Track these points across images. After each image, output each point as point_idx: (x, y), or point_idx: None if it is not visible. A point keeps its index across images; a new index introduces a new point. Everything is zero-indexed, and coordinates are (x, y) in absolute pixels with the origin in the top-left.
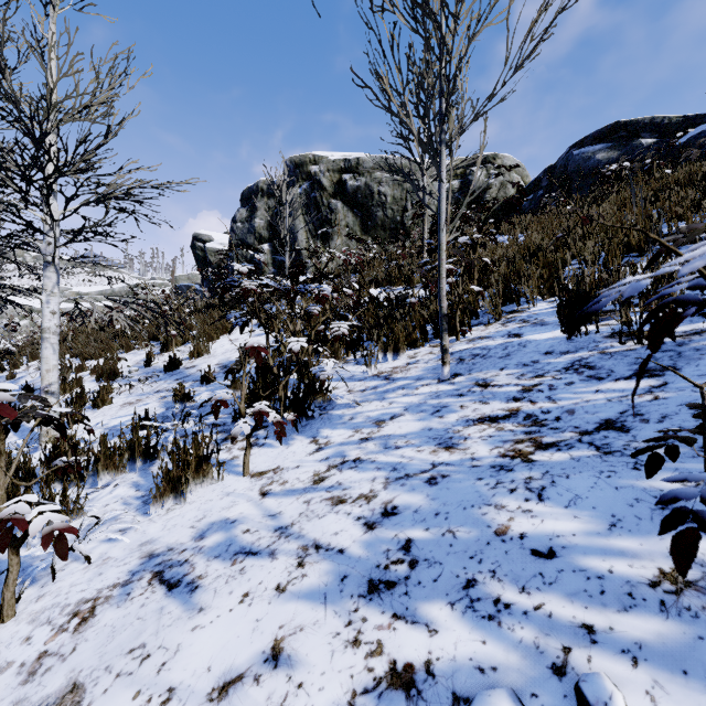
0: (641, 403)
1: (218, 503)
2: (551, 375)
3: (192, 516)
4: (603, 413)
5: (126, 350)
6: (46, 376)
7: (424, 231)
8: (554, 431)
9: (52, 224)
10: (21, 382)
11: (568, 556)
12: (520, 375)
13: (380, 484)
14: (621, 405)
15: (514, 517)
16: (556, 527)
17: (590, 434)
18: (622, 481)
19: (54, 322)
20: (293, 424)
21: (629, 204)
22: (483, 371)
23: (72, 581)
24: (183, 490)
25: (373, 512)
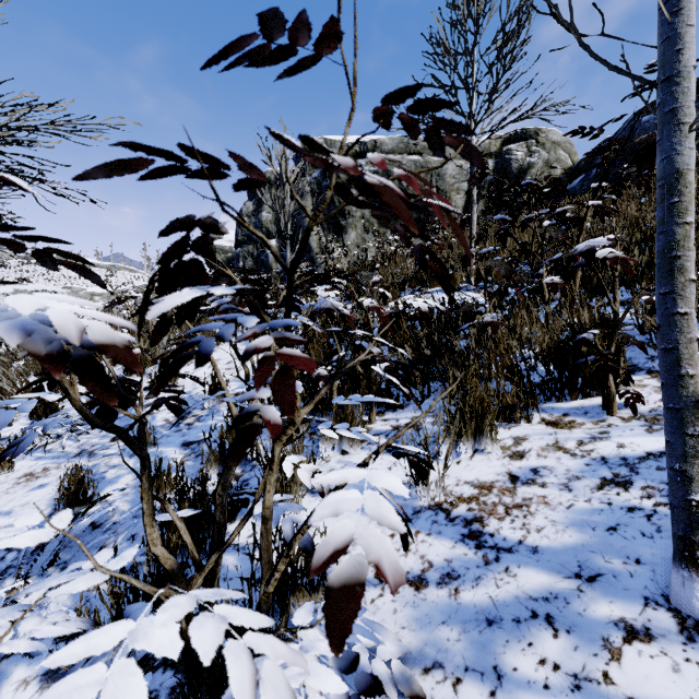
0: None
1: None
2: None
3: None
4: None
5: None
6: None
7: (472, 210)
8: None
9: None
10: None
11: None
12: None
13: None
14: None
15: None
16: None
17: None
18: None
19: None
20: None
21: None
22: None
23: None
24: None
25: None
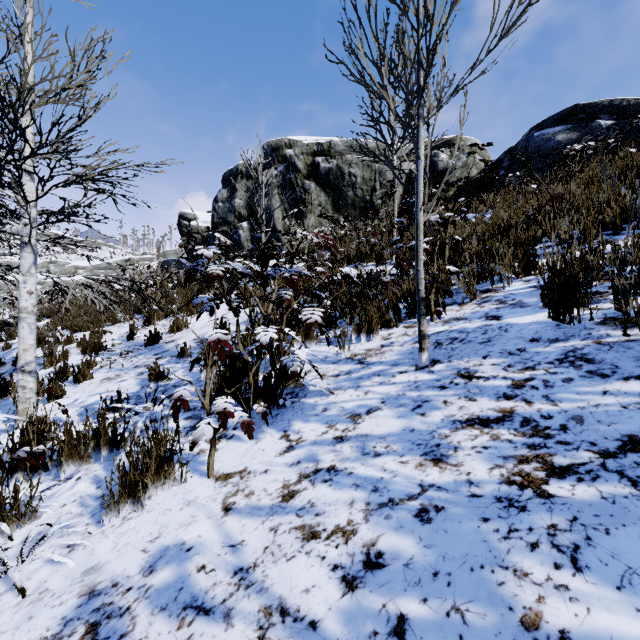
0: None
1: (177, 516)
2: (543, 368)
3: (146, 533)
4: (622, 425)
5: (112, 323)
6: (23, 356)
7: (394, 209)
8: (564, 448)
9: (25, 205)
10: (15, 353)
11: None
12: (506, 366)
13: (359, 513)
14: None
15: (545, 597)
16: (613, 627)
17: (615, 456)
18: None
19: (31, 302)
20: (263, 416)
21: (596, 182)
22: (464, 358)
23: None
24: (140, 497)
25: (352, 559)
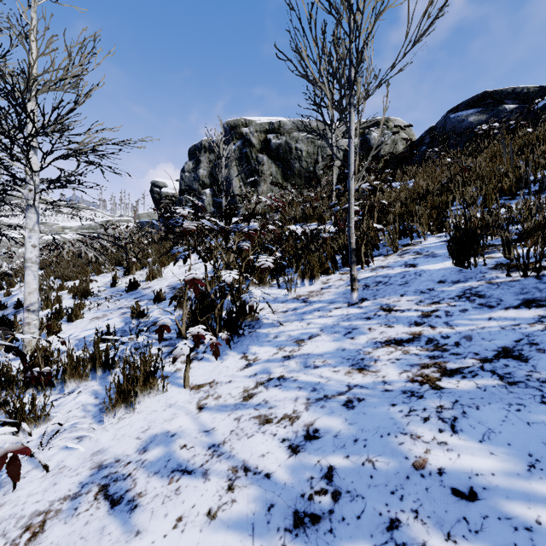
0: (534, 332)
1: (162, 414)
2: (446, 302)
3: (138, 427)
4: (499, 340)
5: (97, 273)
6: (28, 297)
7: (332, 178)
8: (456, 357)
9: (31, 174)
10: (15, 298)
11: (491, 499)
12: (418, 301)
13: (301, 405)
14: (515, 333)
15: (430, 450)
16: (474, 464)
17: (491, 361)
18: (533, 416)
19: (35, 254)
20: (227, 342)
21: (499, 157)
22: (386, 296)
23: (30, 491)
24: (132, 401)
25: (296, 434)
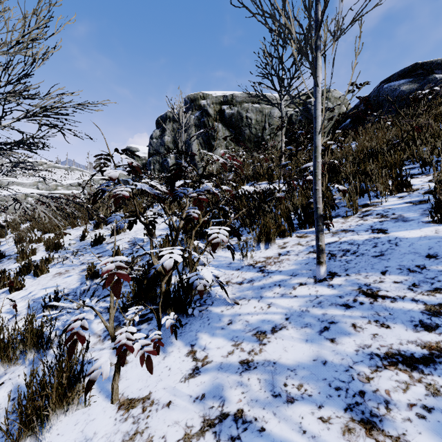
0: None
1: None
2: None
3: None
4: None
5: (72, 226)
6: None
7: (282, 141)
8: None
9: None
10: (1, 248)
11: None
12: (411, 285)
13: None
14: None
15: None
16: None
17: None
18: None
19: None
20: (171, 330)
21: None
22: (362, 272)
23: None
24: (37, 431)
25: None
